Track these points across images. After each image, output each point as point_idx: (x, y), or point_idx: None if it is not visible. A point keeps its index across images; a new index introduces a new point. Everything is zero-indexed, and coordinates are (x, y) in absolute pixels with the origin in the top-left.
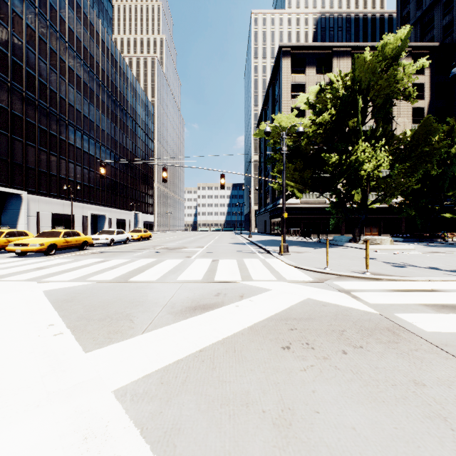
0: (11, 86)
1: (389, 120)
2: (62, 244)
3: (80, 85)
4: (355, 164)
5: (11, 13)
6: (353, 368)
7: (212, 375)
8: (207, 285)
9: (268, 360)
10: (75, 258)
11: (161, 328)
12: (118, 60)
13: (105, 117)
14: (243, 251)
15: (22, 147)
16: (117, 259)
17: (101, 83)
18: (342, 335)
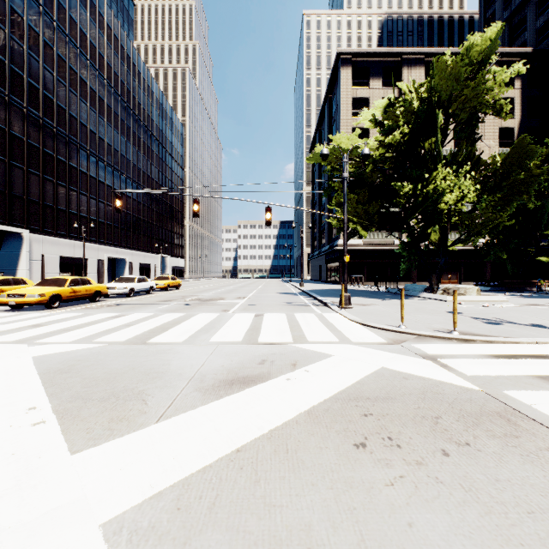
0: (9, 101)
1: (475, 141)
2: (68, 295)
3: (95, 100)
4: (434, 195)
5: (9, 11)
6: (462, 480)
7: (255, 494)
8: (249, 348)
9: (337, 466)
10: (83, 313)
11: (184, 414)
12: (141, 70)
13: (125, 140)
14: (294, 304)
15: (23, 176)
16: (135, 314)
17: (120, 99)
18: (437, 425)
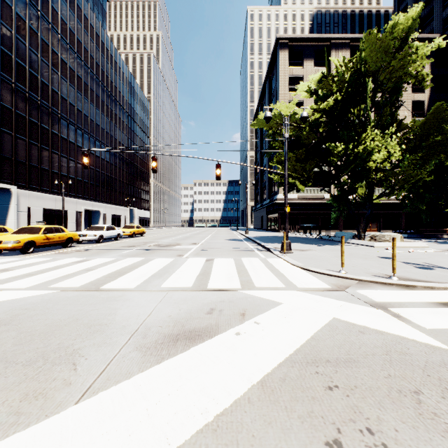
0: None
1: (397, 108)
2: (42, 241)
3: (74, 78)
4: (363, 154)
5: None
6: None
7: None
8: (198, 295)
9: None
10: (52, 258)
11: (114, 387)
12: (113, 54)
13: (99, 112)
14: (240, 249)
15: (11, 140)
16: (99, 258)
17: (95, 77)
18: (421, 406)
